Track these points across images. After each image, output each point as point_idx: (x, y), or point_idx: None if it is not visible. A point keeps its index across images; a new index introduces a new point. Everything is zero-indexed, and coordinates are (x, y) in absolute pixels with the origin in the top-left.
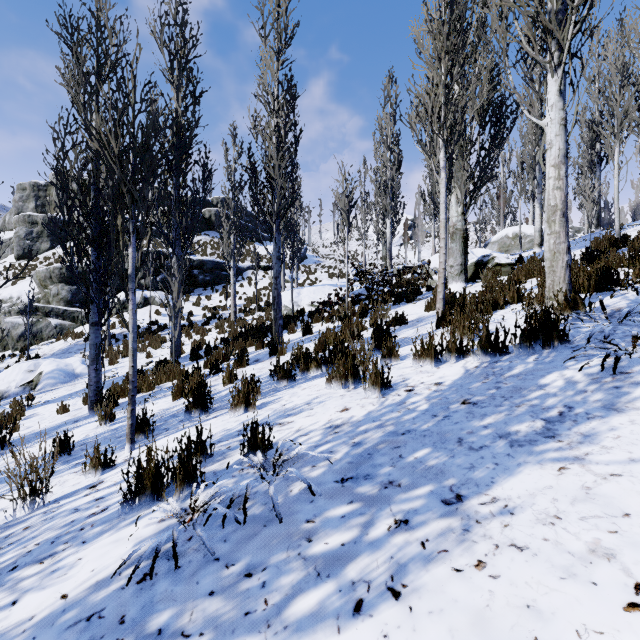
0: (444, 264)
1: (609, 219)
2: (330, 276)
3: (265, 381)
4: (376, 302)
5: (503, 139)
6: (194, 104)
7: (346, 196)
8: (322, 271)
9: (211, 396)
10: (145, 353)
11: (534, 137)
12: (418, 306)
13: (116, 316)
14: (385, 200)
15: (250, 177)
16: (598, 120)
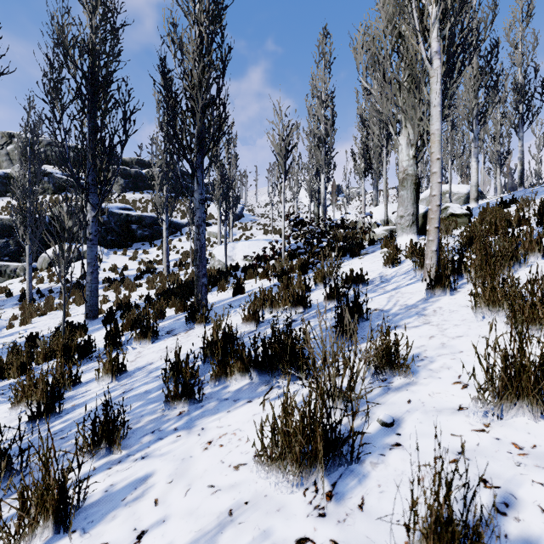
0: (439, 198)
1: (512, 184)
2: (265, 232)
3: (157, 387)
4: (317, 256)
5: (460, 73)
6: (112, 33)
7: (283, 139)
8: (257, 228)
9: (64, 414)
10: (66, 311)
11: (473, 89)
12: (368, 261)
13: (46, 270)
14: (319, 155)
15: (163, 96)
16: (523, 82)
